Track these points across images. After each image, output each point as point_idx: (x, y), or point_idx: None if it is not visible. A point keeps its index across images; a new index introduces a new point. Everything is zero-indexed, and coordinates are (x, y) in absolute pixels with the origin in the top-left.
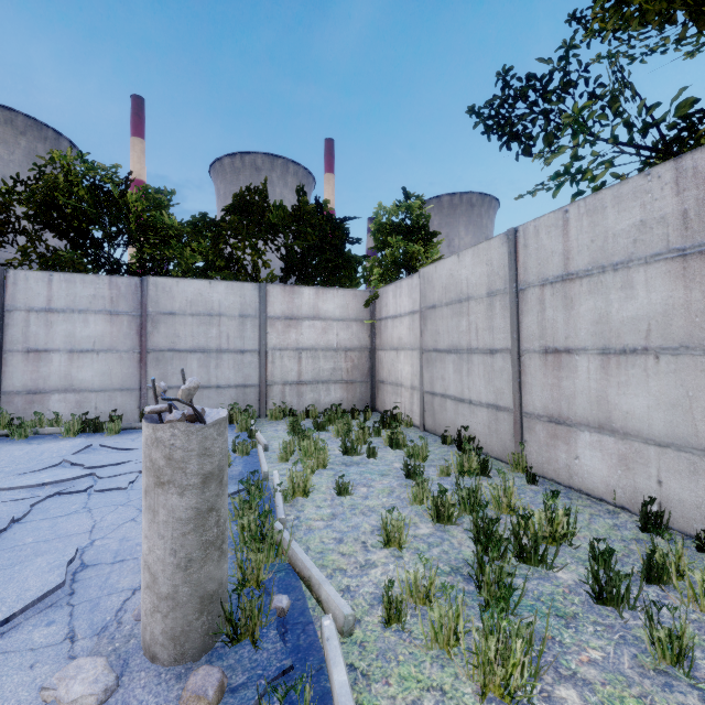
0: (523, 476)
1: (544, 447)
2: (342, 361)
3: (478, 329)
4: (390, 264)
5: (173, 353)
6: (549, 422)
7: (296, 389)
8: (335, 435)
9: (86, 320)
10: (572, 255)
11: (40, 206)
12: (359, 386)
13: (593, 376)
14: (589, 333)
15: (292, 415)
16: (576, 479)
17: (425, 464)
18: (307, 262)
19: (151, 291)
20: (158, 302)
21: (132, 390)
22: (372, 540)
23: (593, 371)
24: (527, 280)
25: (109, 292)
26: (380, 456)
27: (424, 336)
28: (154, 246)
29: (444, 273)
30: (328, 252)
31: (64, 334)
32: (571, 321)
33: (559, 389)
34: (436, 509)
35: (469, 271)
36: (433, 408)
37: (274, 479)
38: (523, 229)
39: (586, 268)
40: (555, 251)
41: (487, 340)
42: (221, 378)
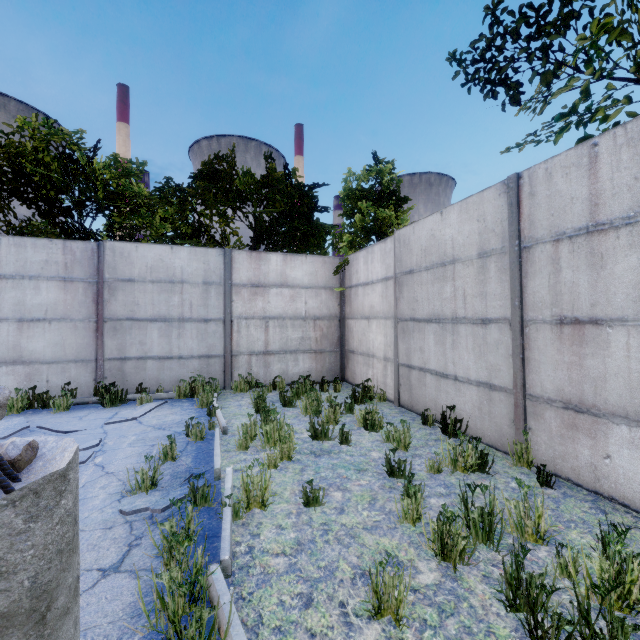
0: (530, 472)
1: (557, 439)
2: (310, 330)
3: (466, 296)
4: (360, 231)
5: (132, 322)
6: (564, 408)
7: (263, 359)
8: (303, 412)
9: (37, 286)
10: (603, 199)
11: (5, 173)
12: (328, 355)
13: (635, 354)
14: (630, 298)
15: (258, 387)
16: (606, 484)
17: (408, 453)
18: (276, 230)
19: (108, 256)
20: (115, 268)
21: (88, 361)
22: (355, 599)
23: (635, 348)
24: (533, 235)
25: (63, 257)
26: (354, 441)
27: (400, 304)
28: (123, 214)
29: (424, 234)
30: (297, 221)
31: (13, 302)
32: (600, 283)
33: (580, 369)
34: (441, 542)
35: (455, 230)
36: (410, 382)
37: (226, 483)
38: (529, 174)
39: (626, 214)
40: (577, 197)
41: (478, 309)
42: (184, 348)
